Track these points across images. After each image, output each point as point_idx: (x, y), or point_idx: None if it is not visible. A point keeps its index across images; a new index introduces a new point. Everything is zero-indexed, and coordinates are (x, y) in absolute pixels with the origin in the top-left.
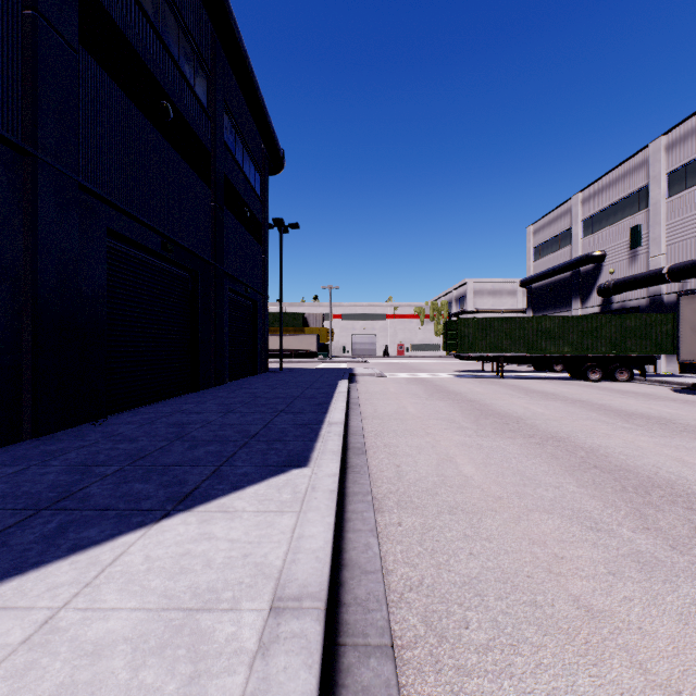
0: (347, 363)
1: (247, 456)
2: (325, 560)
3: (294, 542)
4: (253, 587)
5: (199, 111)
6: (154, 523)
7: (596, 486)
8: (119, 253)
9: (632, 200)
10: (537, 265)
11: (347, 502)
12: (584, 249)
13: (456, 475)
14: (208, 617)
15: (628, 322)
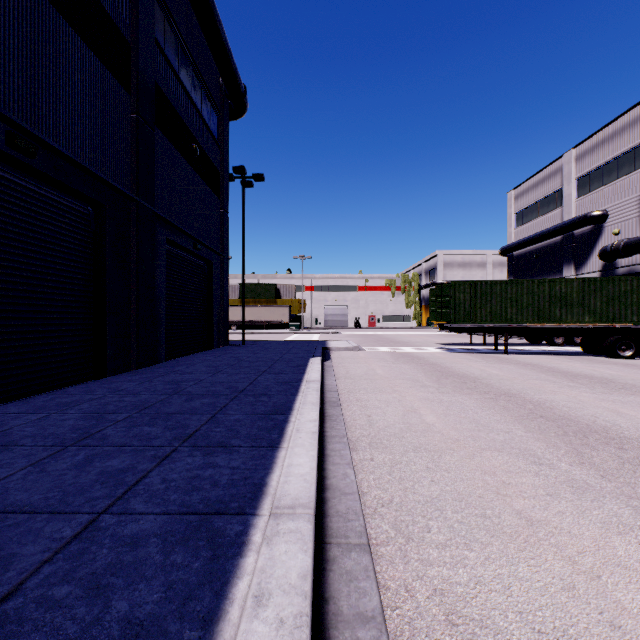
0: (319, 335)
1: None
2: None
3: None
4: None
5: None
6: None
7: None
8: None
9: None
10: (520, 232)
11: None
12: (579, 210)
13: None
14: None
15: None
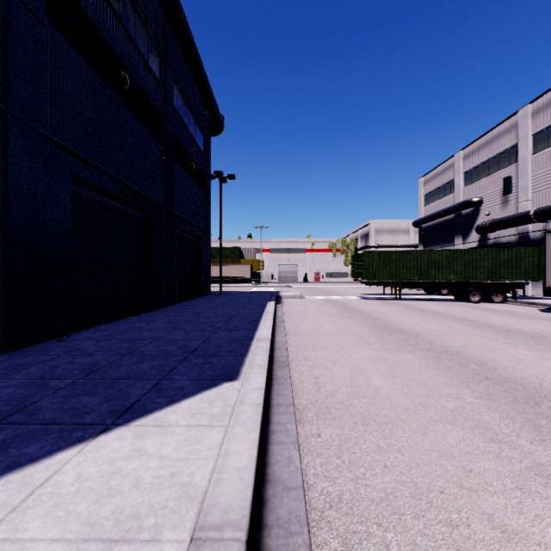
0: (274, 288)
1: (185, 369)
2: (249, 481)
3: (220, 459)
4: (177, 513)
5: (152, 81)
6: (93, 438)
7: (490, 397)
8: (83, 197)
9: (504, 156)
10: (427, 209)
11: (272, 414)
12: (465, 196)
13: (367, 387)
14: (126, 550)
15: (502, 254)
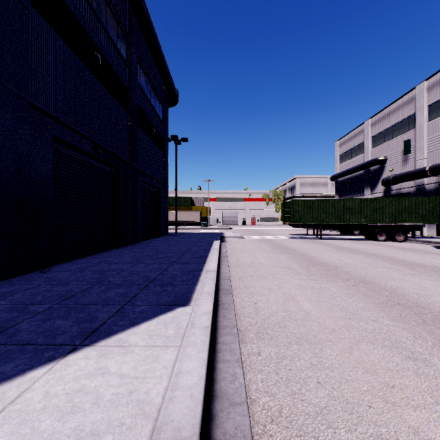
0: (219, 229)
1: (145, 296)
2: (198, 398)
3: (173, 378)
4: (132, 430)
5: (120, 61)
6: (62, 358)
7: (403, 320)
8: (62, 154)
9: (404, 123)
10: (342, 166)
11: (218, 335)
12: (372, 155)
13: (298, 311)
14: None
15: (403, 202)
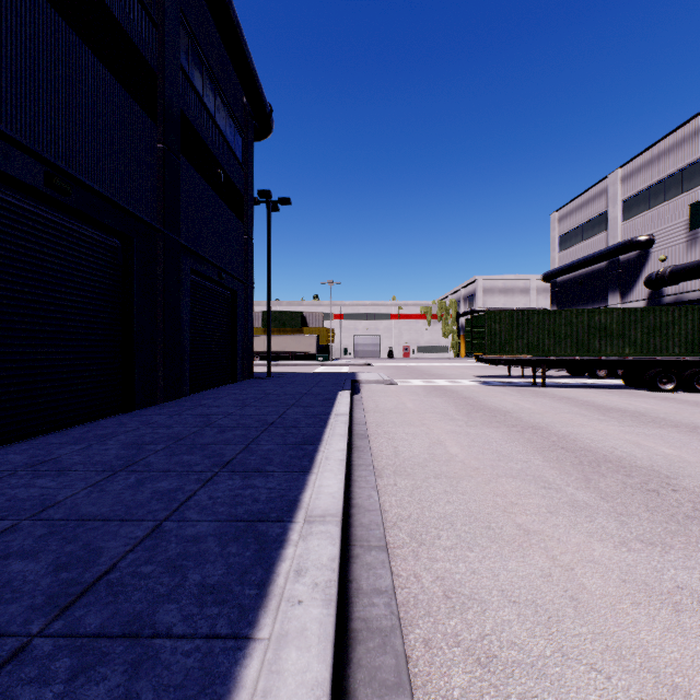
0: (349, 367)
1: None
2: None
3: None
4: None
5: (134, 4)
6: None
7: None
8: None
9: (691, 172)
10: (564, 256)
11: None
12: (625, 234)
13: None
14: None
15: None
